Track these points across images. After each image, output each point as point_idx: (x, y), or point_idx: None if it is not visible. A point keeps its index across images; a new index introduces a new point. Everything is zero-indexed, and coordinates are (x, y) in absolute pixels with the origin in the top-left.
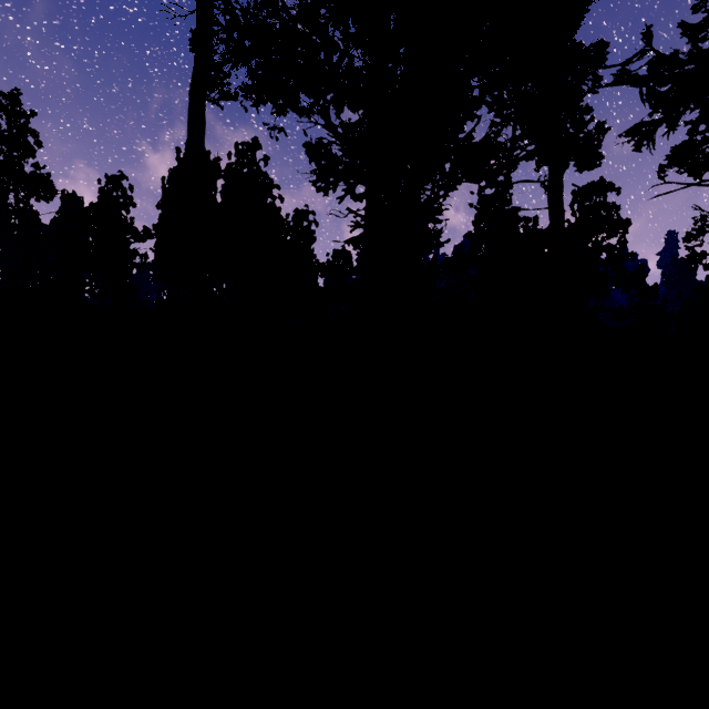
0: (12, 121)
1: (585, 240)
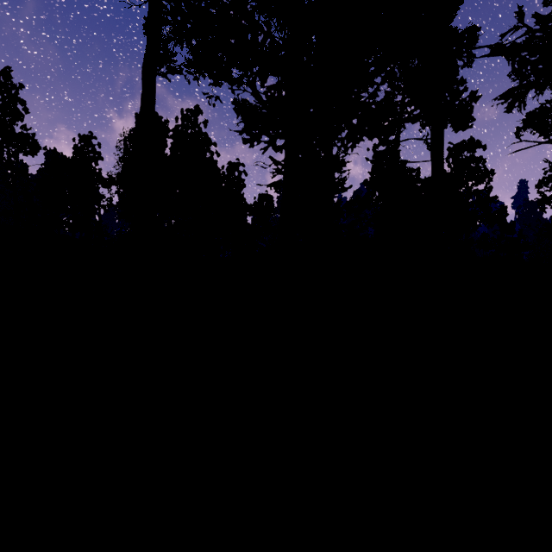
0: (5, 92)
1: (458, 187)
